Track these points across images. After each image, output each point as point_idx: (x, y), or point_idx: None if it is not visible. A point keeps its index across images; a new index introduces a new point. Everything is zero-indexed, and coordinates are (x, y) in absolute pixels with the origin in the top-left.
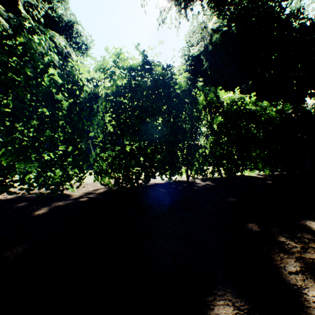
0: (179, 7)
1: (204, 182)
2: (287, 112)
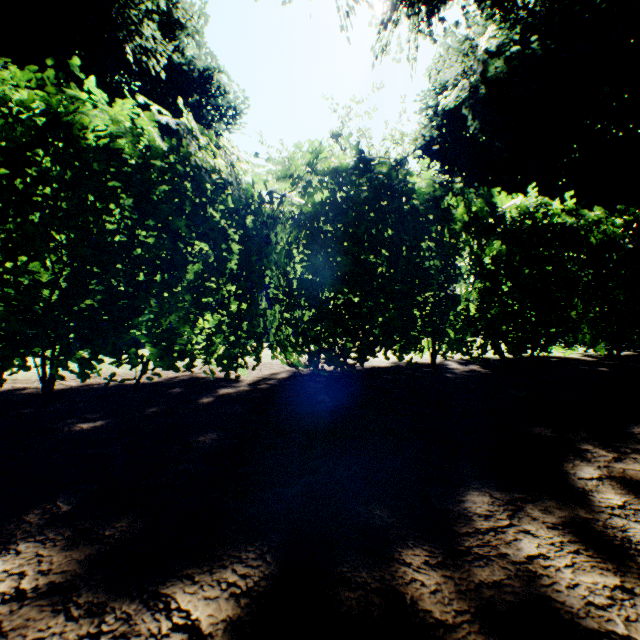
0: (416, 18)
1: (466, 367)
2: None
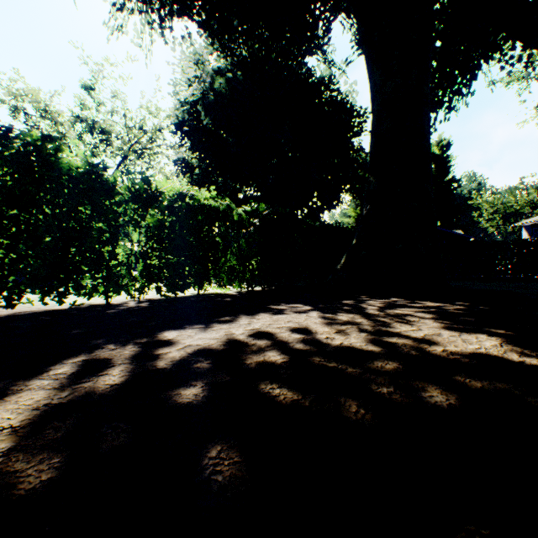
0: (150, 16)
1: (137, 304)
2: (262, 214)
